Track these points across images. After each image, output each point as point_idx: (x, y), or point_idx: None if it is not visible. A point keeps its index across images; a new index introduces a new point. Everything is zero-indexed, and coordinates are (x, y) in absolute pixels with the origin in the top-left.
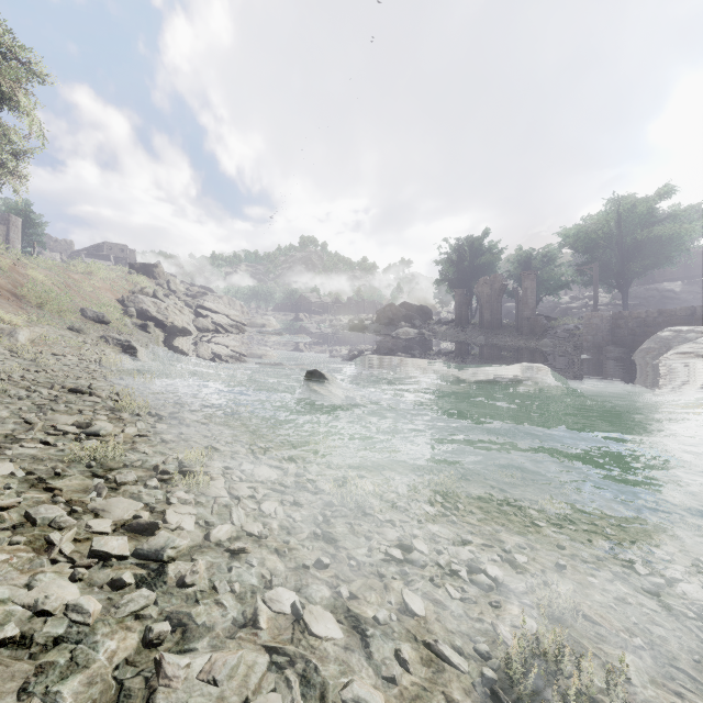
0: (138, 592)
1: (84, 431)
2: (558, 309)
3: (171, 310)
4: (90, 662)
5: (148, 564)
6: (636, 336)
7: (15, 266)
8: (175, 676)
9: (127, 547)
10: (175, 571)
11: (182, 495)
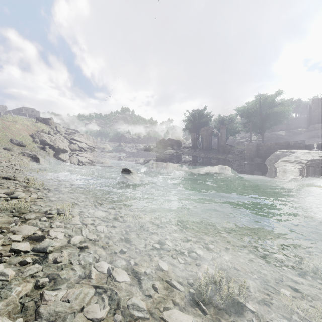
0: (33, 265)
1: (9, 196)
2: (235, 142)
3: (57, 140)
4: (8, 296)
5: (39, 254)
6: (266, 154)
7: None
8: (49, 299)
9: (29, 247)
10: (52, 256)
11: (58, 224)
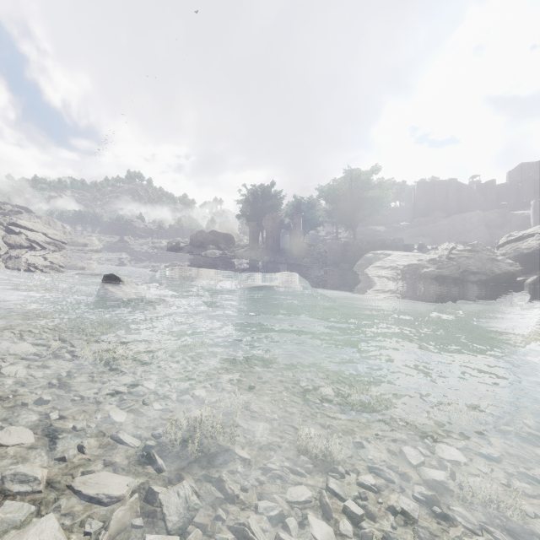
0: None
1: None
2: (318, 240)
3: None
4: None
5: None
6: (356, 257)
7: None
8: None
9: None
10: None
11: None
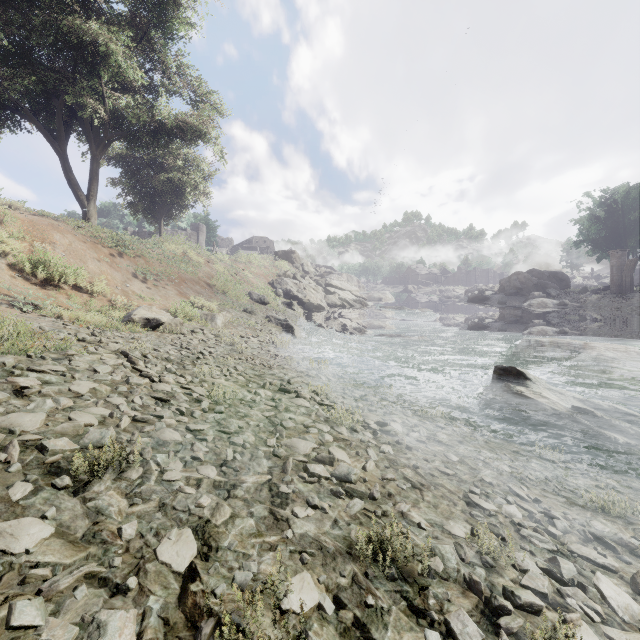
0: None
1: (333, 473)
2: None
3: (308, 289)
4: None
5: None
6: None
7: (207, 262)
8: None
9: None
10: None
11: None
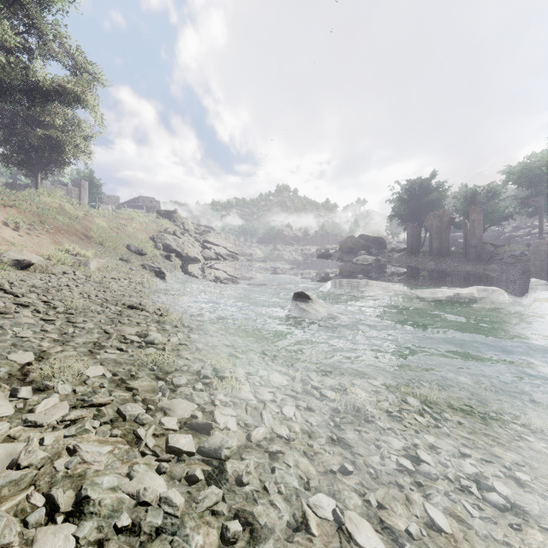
0: (210, 489)
1: (143, 340)
2: (501, 237)
3: (186, 244)
4: None
5: (210, 460)
6: None
7: (86, 216)
8: None
9: (193, 445)
10: (231, 469)
11: (222, 398)
